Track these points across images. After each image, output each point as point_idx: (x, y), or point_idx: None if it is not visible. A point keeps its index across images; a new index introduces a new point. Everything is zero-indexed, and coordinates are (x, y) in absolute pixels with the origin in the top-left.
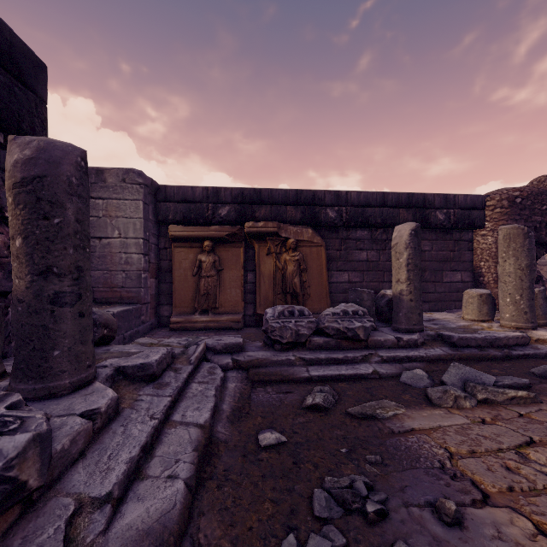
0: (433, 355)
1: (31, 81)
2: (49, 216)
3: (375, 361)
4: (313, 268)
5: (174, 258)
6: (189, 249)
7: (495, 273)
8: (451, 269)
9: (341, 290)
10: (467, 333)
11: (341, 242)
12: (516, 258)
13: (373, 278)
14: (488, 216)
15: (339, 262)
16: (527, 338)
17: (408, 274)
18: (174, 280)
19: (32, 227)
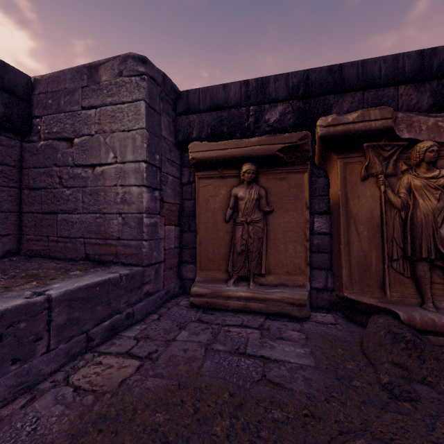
0: None
1: None
2: None
3: None
4: None
5: (199, 195)
6: (219, 181)
7: None
8: None
9: None
10: None
11: None
12: None
13: None
14: None
15: None
16: None
17: None
18: (199, 228)
19: None
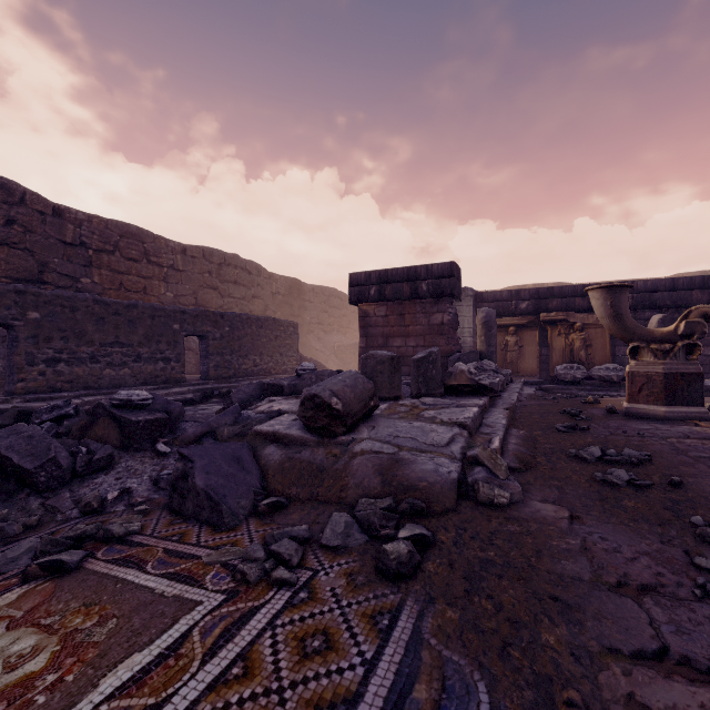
0: None
1: (459, 279)
2: (490, 331)
3: (622, 392)
4: (597, 344)
5: None
6: (498, 333)
7: None
8: None
9: None
10: None
11: None
12: None
13: None
14: None
15: None
16: None
17: None
18: None
19: (486, 334)
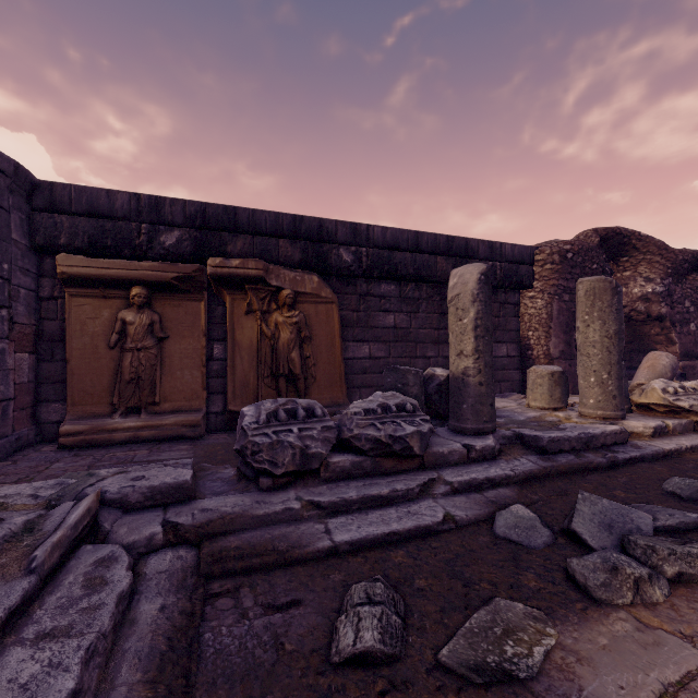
0: (524, 473)
1: None
2: None
3: (442, 492)
4: (320, 337)
5: (71, 316)
6: (101, 301)
7: (546, 346)
8: (496, 340)
9: (359, 369)
10: (548, 429)
11: (359, 299)
12: (603, 322)
13: (402, 351)
14: (537, 274)
15: (357, 329)
16: (626, 432)
17: (476, 343)
18: (71, 356)
19: None
